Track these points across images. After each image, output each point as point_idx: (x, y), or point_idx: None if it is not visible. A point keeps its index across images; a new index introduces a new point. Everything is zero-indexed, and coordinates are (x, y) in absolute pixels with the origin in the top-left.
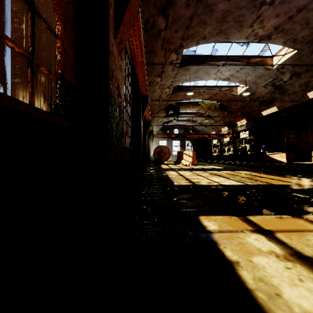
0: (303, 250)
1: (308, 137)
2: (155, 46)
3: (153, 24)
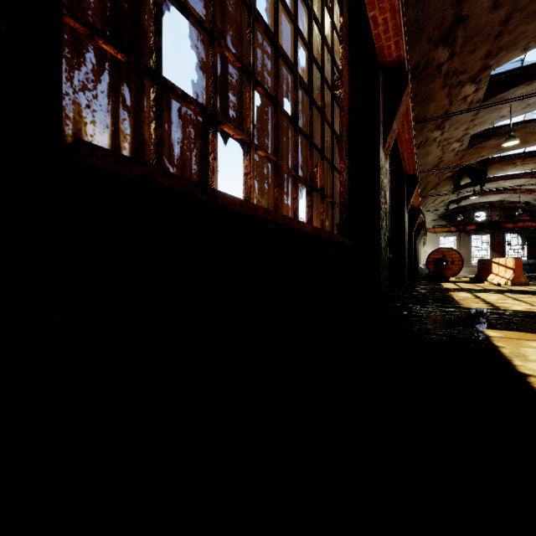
0: None
1: None
2: (430, 89)
3: (426, 64)
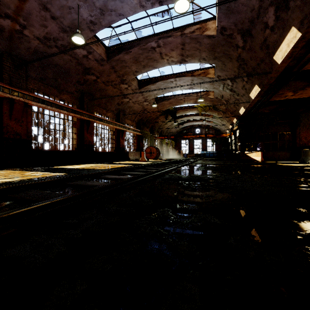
0: None
1: (300, 134)
2: (100, 87)
3: (85, 80)
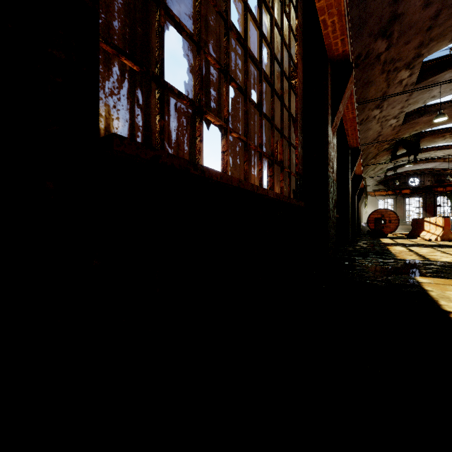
0: None
1: None
2: (371, 75)
3: (367, 54)
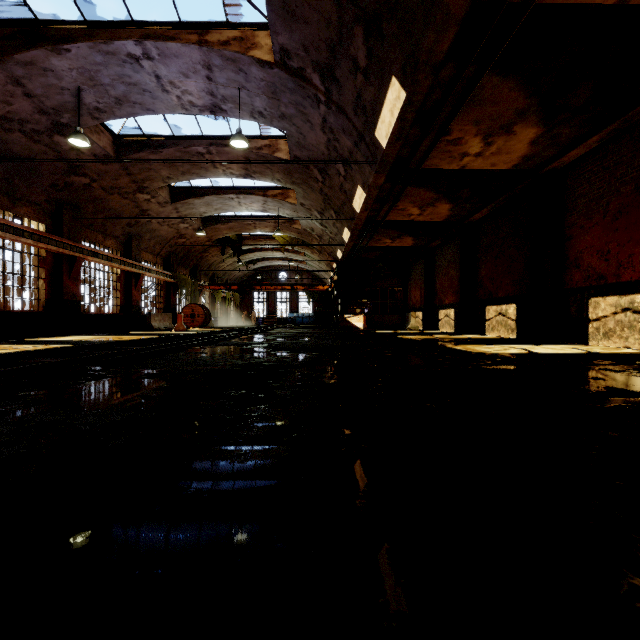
0: None
1: (411, 292)
2: (96, 195)
3: (68, 184)
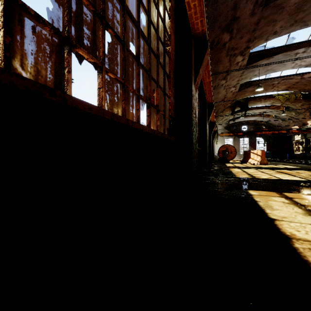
0: (303, 203)
1: None
2: (220, 56)
3: (218, 41)
